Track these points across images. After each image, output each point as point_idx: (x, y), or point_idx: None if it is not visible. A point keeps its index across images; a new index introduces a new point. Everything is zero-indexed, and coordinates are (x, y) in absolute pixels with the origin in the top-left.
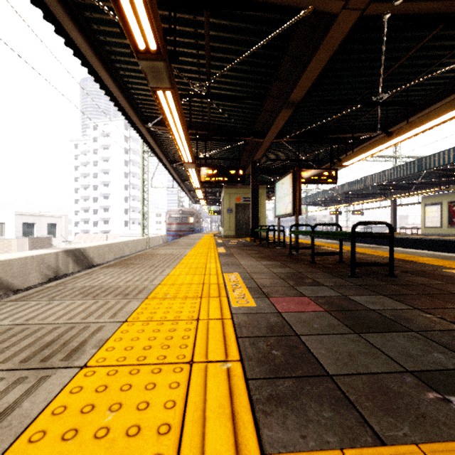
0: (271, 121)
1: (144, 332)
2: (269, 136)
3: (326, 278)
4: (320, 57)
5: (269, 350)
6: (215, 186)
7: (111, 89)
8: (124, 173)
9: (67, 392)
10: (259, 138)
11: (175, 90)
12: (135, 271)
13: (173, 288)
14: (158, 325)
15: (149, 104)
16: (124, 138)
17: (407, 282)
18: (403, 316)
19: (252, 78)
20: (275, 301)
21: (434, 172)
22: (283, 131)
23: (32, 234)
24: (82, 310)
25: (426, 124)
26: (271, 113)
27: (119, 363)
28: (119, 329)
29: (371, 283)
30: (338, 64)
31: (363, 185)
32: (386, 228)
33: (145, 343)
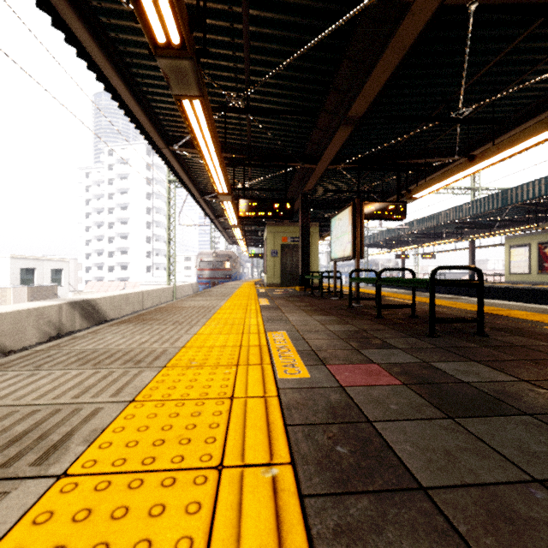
0: (325, 142)
1: (157, 417)
2: (322, 162)
3: (398, 338)
4: (388, 60)
5: (331, 446)
6: (257, 224)
7: (126, 100)
8: (146, 208)
9: (29, 521)
10: (310, 164)
11: (206, 99)
12: (153, 330)
13: (201, 352)
14: (177, 407)
15: (175, 121)
16: (146, 166)
17: (503, 343)
18: (508, 391)
19: (303, 88)
20: (335, 371)
21: (521, 207)
22: (340, 156)
23: (32, 283)
24: (76, 384)
25: (518, 146)
26: (326, 132)
27: (114, 469)
28: (123, 413)
29: (457, 344)
30: (410, 70)
31: (436, 222)
32: (462, 275)
33: (156, 436)
